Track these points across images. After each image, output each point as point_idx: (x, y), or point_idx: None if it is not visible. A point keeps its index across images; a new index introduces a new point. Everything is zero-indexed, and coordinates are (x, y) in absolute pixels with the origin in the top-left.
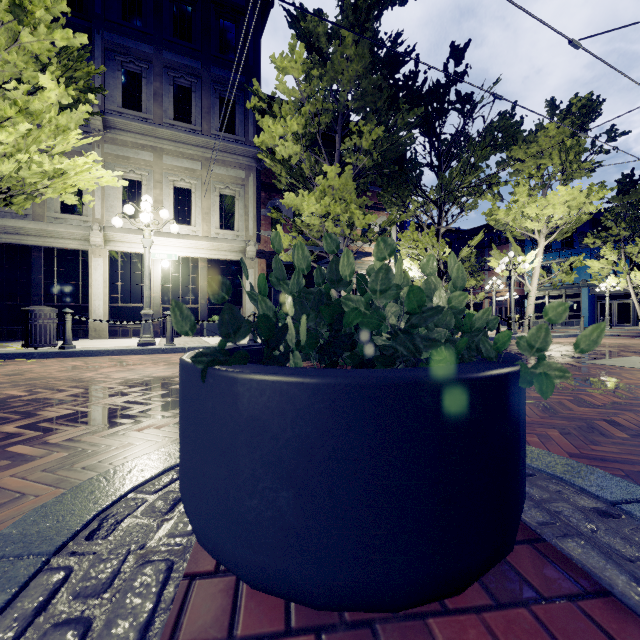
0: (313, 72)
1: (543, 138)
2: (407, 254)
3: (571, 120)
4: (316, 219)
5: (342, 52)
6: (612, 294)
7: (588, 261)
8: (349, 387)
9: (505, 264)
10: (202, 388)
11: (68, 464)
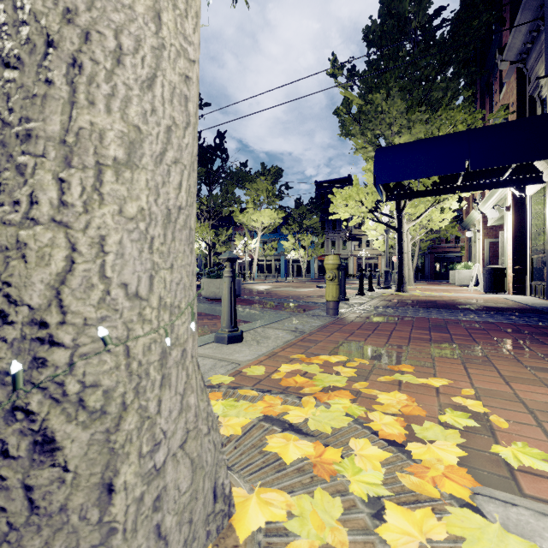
0: None
1: (259, 182)
2: None
3: (271, 177)
4: None
5: None
6: (294, 260)
7: (283, 242)
8: None
9: (243, 244)
10: (215, 281)
11: None
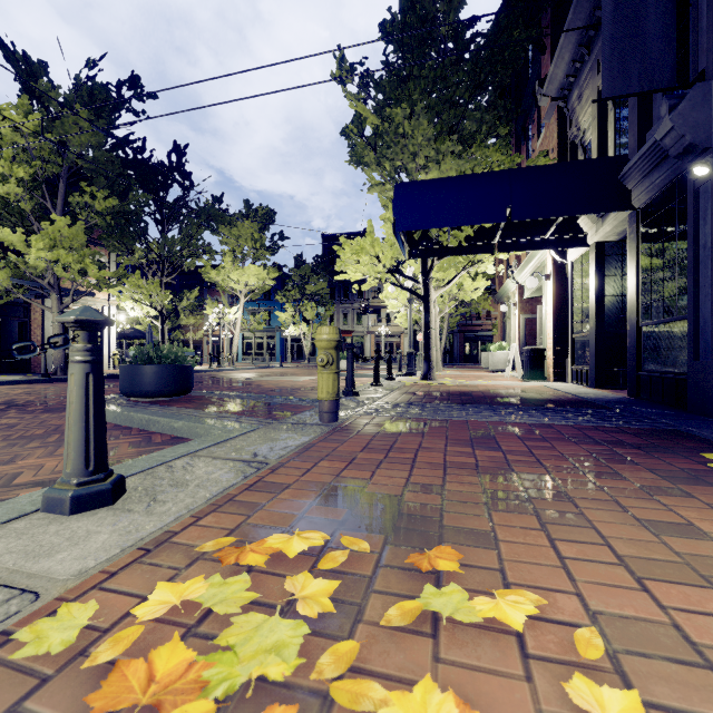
0: (47, 135)
1: (242, 227)
2: (132, 297)
3: (259, 220)
4: (42, 261)
5: (75, 120)
6: (294, 338)
7: (278, 313)
8: (170, 366)
9: (217, 313)
10: (143, 368)
11: (29, 414)
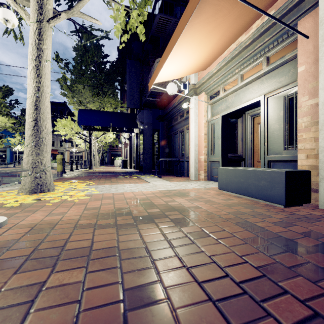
0: None
1: None
2: None
3: (2, 92)
4: None
5: None
6: (20, 152)
7: (10, 138)
8: None
9: None
10: None
11: None
